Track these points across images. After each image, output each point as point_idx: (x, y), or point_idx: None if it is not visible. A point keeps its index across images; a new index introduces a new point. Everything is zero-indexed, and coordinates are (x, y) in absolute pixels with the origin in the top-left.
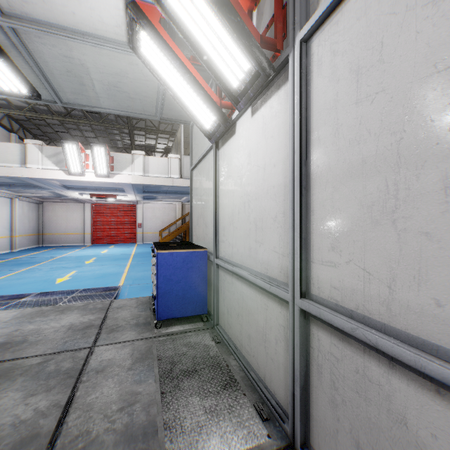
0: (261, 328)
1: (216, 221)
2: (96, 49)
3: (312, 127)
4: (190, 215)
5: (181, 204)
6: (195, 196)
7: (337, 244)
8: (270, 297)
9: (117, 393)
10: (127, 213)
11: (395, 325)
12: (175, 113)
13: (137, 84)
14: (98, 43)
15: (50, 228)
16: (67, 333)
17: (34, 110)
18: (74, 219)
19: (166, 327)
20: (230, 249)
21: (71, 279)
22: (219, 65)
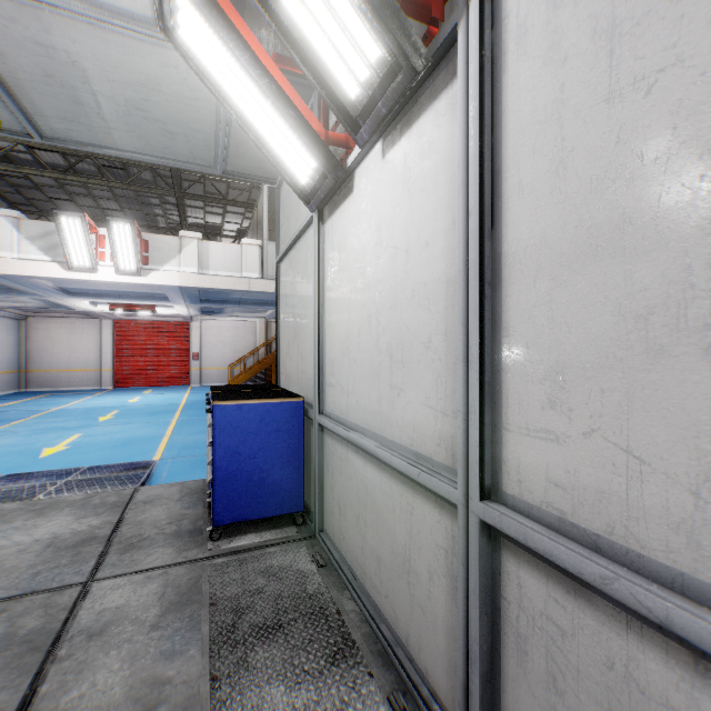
0: (402, 546)
1: (319, 350)
2: (97, 32)
3: (505, 163)
4: (276, 339)
5: (264, 322)
6: (283, 306)
7: (561, 395)
8: (418, 490)
9: (123, 682)
10: (175, 336)
11: (710, 579)
12: (249, 163)
13: (179, 106)
14: (98, 18)
15: (42, 360)
16: (43, 555)
17: (11, 161)
18: (84, 346)
19: (231, 537)
20: (343, 400)
21: (69, 449)
22: (322, 54)
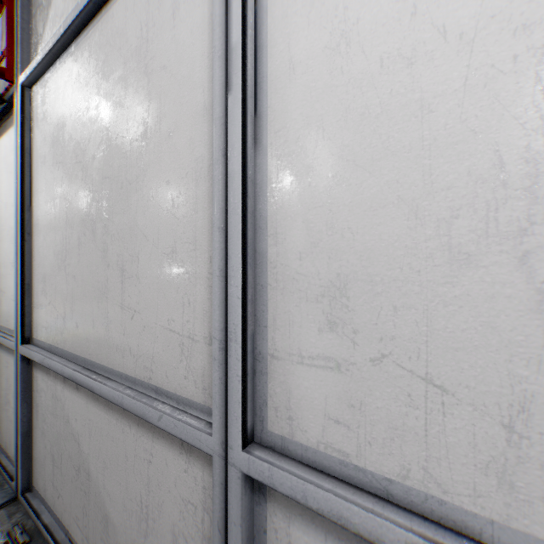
0: (6, 390)
1: None
2: None
3: (34, 175)
4: None
5: None
6: None
7: (45, 288)
8: (11, 351)
9: None
10: None
11: (66, 348)
12: None
13: None
14: None
15: None
16: None
17: None
18: None
19: None
20: None
21: None
22: None
